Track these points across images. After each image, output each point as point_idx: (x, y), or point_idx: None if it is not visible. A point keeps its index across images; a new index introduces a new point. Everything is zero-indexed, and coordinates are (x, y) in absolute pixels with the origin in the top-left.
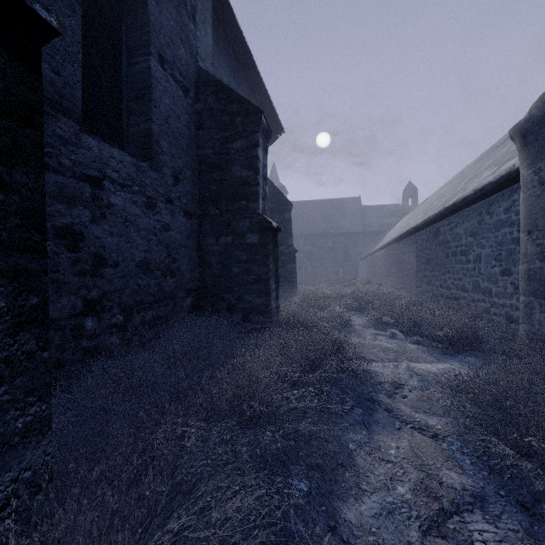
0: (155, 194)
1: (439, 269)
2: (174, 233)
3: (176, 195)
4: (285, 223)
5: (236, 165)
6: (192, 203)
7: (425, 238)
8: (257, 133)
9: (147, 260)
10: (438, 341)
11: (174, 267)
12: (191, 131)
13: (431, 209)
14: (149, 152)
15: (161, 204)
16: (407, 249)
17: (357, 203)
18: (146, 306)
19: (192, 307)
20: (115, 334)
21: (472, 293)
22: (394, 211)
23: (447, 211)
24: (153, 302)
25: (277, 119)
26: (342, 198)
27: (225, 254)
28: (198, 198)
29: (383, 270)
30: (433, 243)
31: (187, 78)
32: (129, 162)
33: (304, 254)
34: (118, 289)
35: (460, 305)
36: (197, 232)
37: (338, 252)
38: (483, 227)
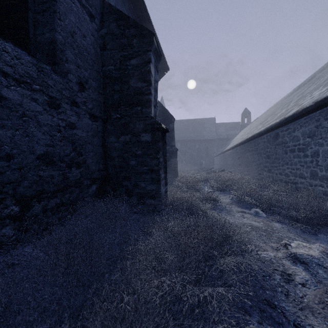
0: (59, 96)
1: (278, 162)
2: (80, 132)
3: (82, 100)
4: (170, 131)
5: (133, 78)
6: (98, 109)
7: (266, 140)
8: (150, 52)
9: (50, 153)
10: (295, 220)
11: (80, 160)
12: (96, 51)
13: (268, 121)
14: (53, 58)
15: (66, 105)
16: (251, 148)
17: (213, 121)
18: (48, 195)
19: (98, 192)
20: (8, 225)
21: (309, 179)
22: (236, 126)
23: (287, 120)
24: (57, 191)
25: (164, 60)
26: (204, 118)
27: (124, 149)
28: (103, 105)
29: (232, 162)
30: (273, 143)
31: (93, 7)
32: (28, 61)
33: (181, 152)
34: (13, 180)
35: (298, 188)
36: (102, 132)
37: (201, 151)
38: (321, 130)
